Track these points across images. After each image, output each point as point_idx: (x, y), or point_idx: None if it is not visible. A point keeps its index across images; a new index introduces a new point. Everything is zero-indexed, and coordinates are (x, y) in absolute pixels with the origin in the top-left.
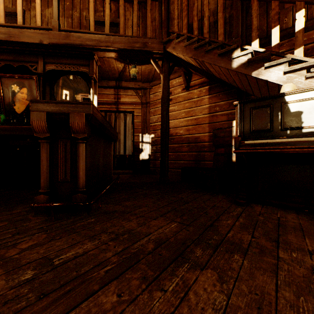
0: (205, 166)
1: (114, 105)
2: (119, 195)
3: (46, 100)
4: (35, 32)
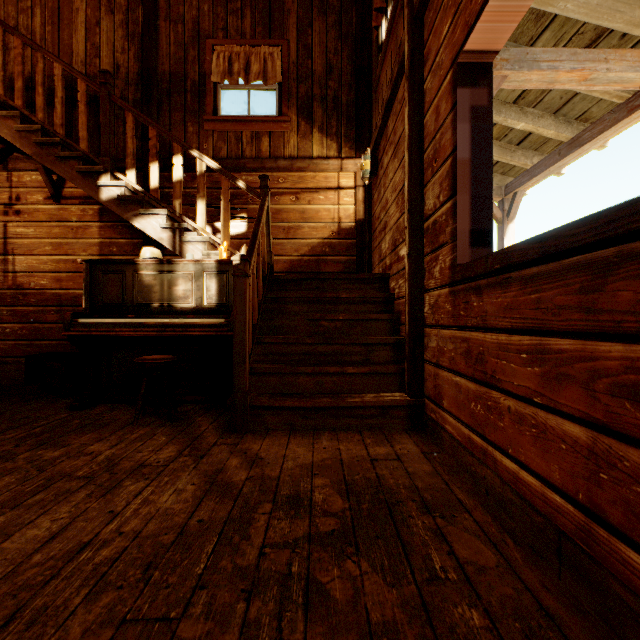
0: None
1: None
2: None
3: None
4: None
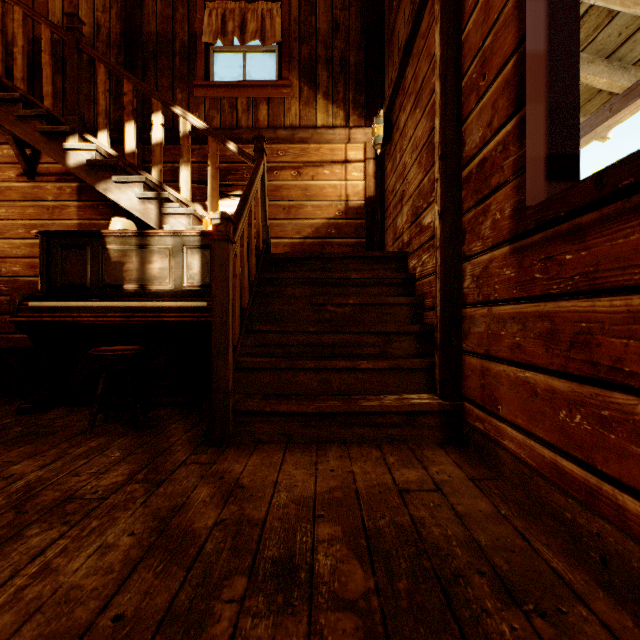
0: None
1: None
2: None
3: None
4: None
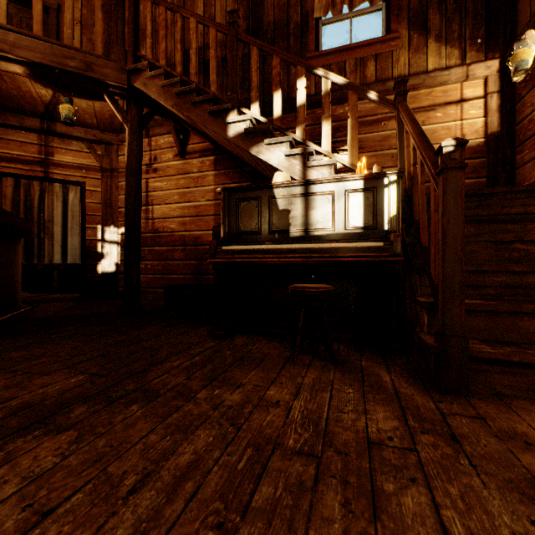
0: (210, 283)
1: (38, 166)
2: (14, 340)
3: None
4: None
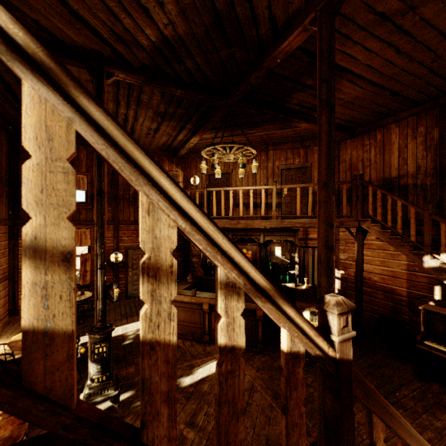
0: (403, 320)
1: (302, 241)
2: None
3: (302, 309)
4: (261, 221)
